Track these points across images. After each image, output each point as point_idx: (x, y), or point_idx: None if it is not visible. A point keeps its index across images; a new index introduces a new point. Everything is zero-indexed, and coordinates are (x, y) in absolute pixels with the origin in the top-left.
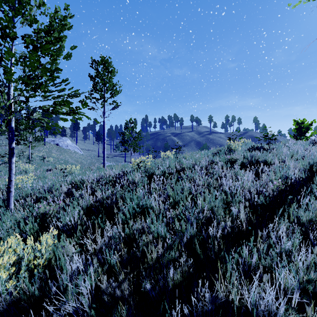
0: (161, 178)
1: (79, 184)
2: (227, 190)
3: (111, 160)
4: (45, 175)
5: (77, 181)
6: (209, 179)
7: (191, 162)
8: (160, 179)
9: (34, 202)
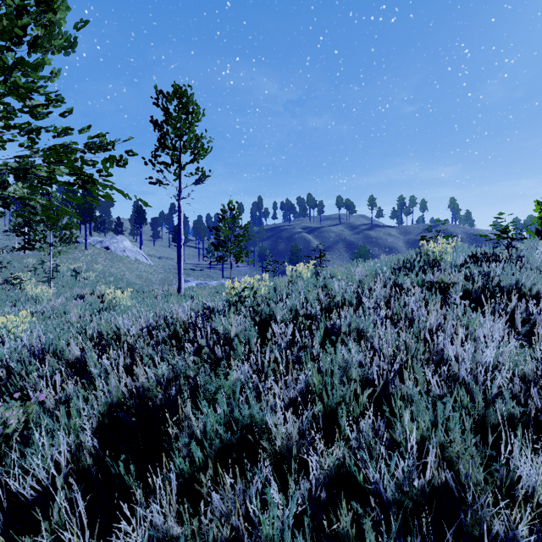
0: (289, 329)
1: (114, 337)
2: (472, 383)
3: (199, 275)
4: (67, 308)
5: (108, 330)
6: (407, 339)
7: (352, 289)
8: (287, 330)
9: (4, 385)
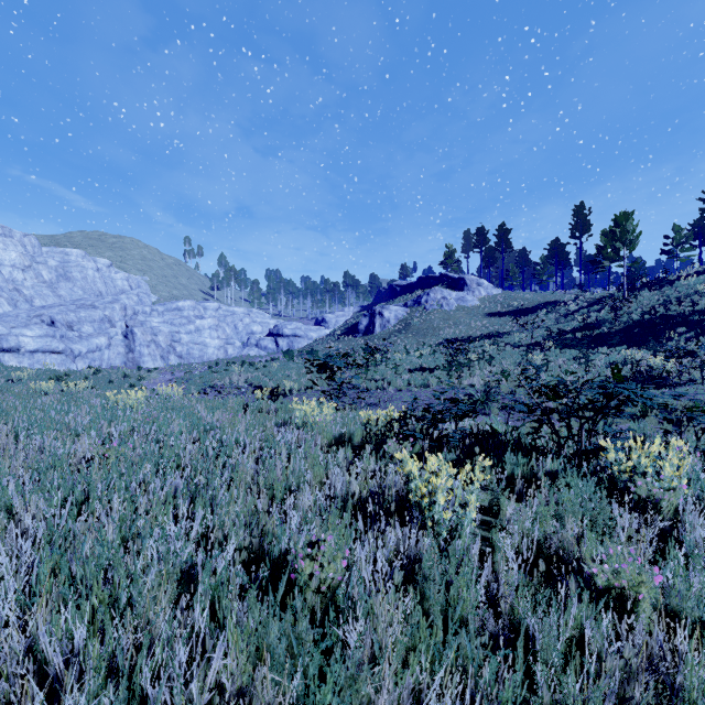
0: None
1: None
2: None
3: None
4: None
5: None
6: None
7: None
8: None
9: None
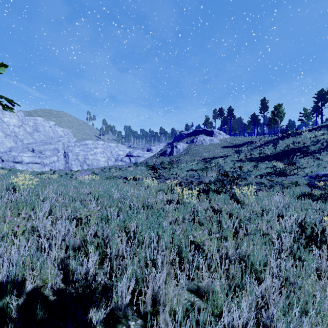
0: None
1: None
2: None
3: None
4: None
5: None
6: None
7: None
8: None
9: None
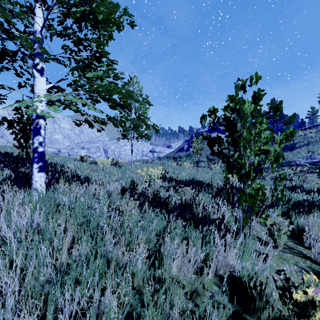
0: None
1: None
2: None
3: None
4: None
5: None
6: None
7: None
8: None
9: None
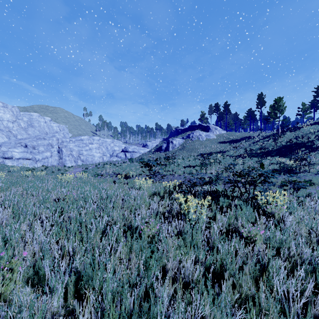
0: None
1: None
2: None
3: None
4: None
5: None
6: None
7: None
8: None
9: None
